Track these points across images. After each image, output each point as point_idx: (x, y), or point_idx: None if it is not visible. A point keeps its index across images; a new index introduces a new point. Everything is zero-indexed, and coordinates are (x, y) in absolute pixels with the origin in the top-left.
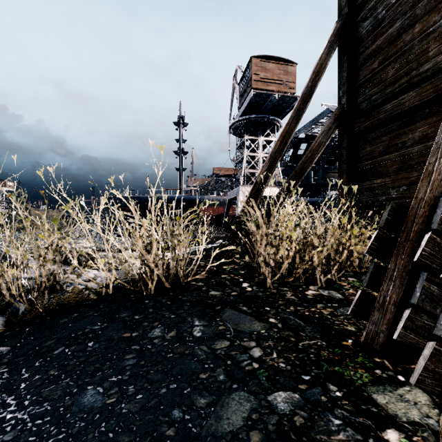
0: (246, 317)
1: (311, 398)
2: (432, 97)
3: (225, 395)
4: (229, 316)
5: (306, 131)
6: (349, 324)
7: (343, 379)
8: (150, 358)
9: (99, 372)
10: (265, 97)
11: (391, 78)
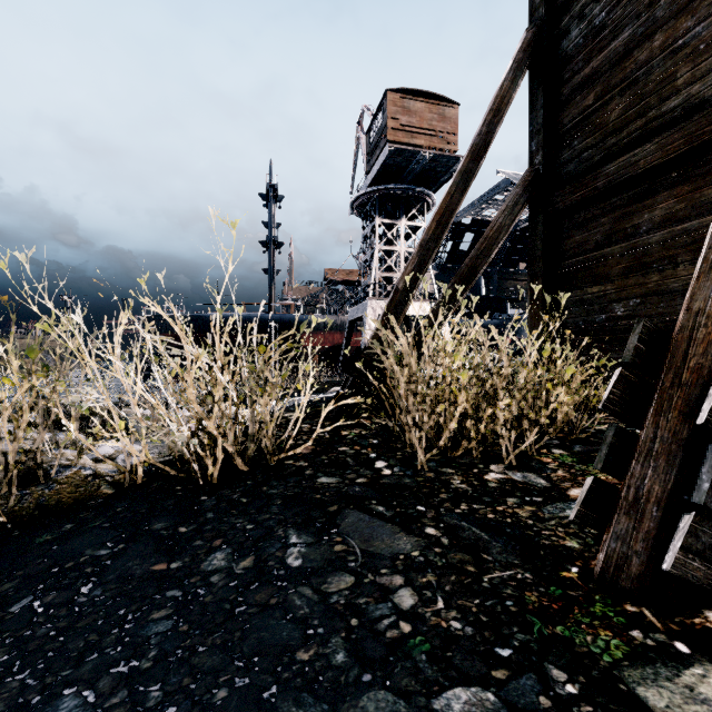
0: (383, 525)
1: (520, 702)
2: (683, 153)
3: (348, 700)
4: (353, 525)
5: (474, 213)
6: (568, 536)
7: (575, 653)
8: (200, 618)
9: (93, 653)
10: (409, 155)
11: (615, 122)
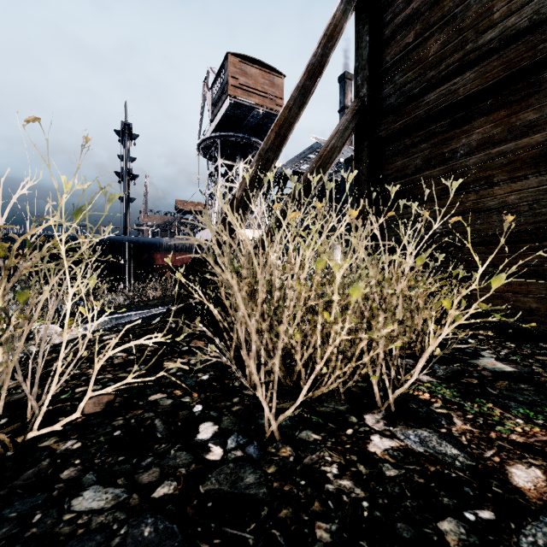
0: None
1: None
2: (501, 79)
3: None
4: None
5: (294, 166)
6: None
7: None
8: None
9: None
10: (246, 110)
11: (434, 56)
